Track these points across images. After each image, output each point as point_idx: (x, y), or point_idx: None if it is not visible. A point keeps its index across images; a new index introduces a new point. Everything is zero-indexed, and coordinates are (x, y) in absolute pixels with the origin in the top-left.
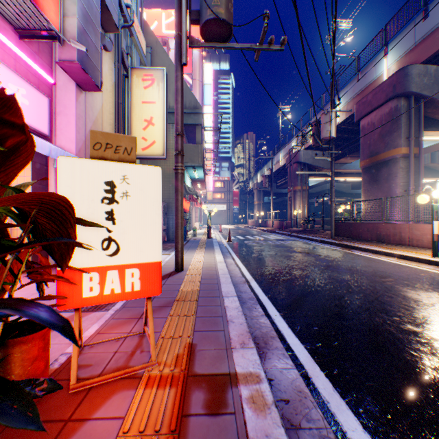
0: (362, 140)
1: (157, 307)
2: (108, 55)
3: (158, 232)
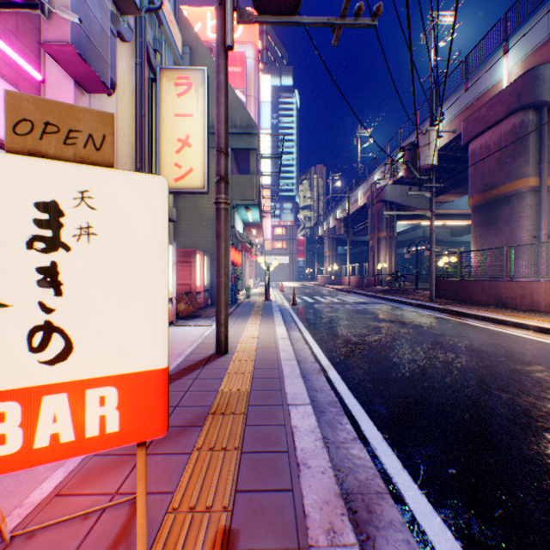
0: (472, 169)
1: (177, 428)
2: (125, 47)
3: (159, 310)
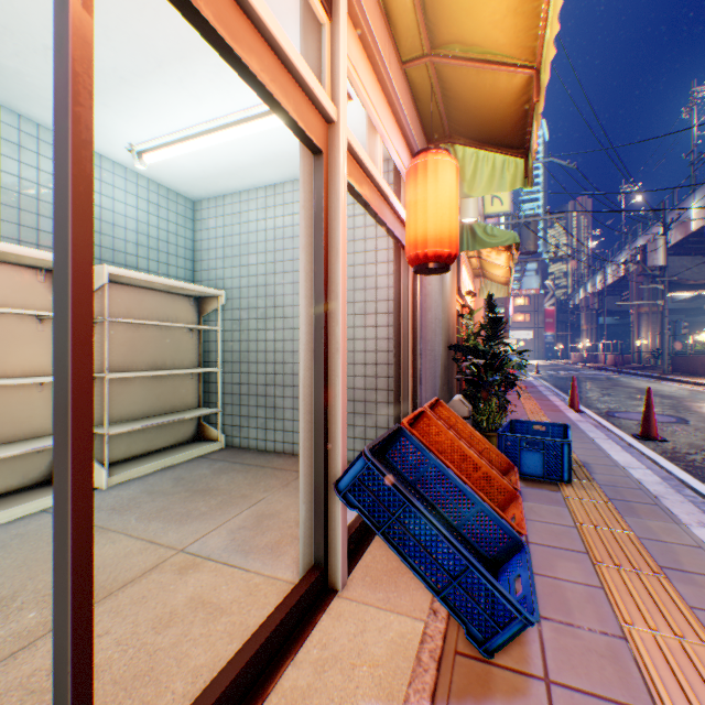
0: None
1: None
2: None
3: None
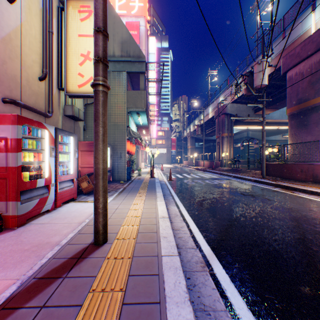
0: (289, 89)
1: None
2: None
3: None
